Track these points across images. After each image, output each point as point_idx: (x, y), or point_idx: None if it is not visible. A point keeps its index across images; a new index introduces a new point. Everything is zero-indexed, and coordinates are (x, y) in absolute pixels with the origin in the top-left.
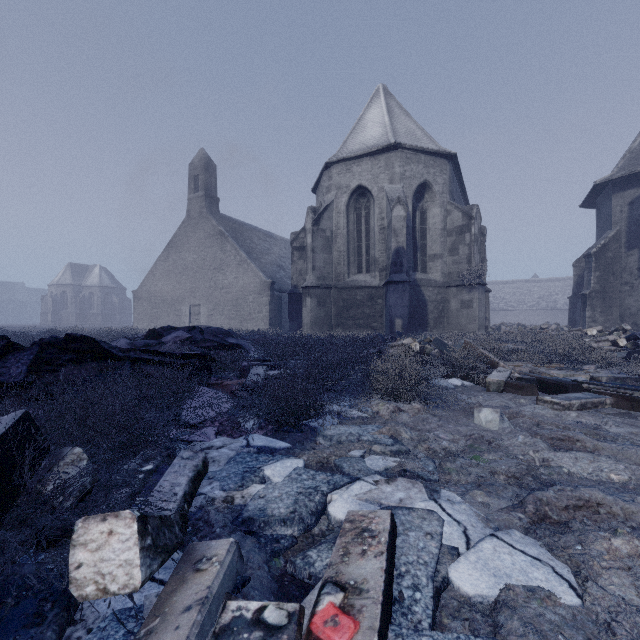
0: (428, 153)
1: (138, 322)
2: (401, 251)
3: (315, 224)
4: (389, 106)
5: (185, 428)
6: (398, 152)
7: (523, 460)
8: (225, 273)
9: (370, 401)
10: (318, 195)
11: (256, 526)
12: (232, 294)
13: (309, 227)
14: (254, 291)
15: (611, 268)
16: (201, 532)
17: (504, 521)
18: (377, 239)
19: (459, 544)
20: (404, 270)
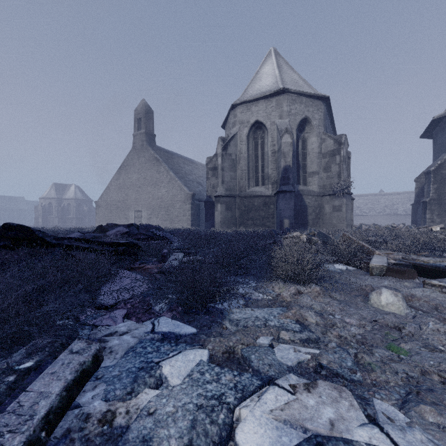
0: (308, 96)
1: (99, 223)
2: (288, 168)
3: (224, 150)
4: (278, 63)
5: (99, 309)
6: (286, 95)
7: None
8: (159, 188)
9: (272, 284)
10: (226, 129)
11: None
12: (164, 203)
13: (219, 152)
14: (180, 200)
15: (445, 182)
16: None
17: None
18: (270, 160)
19: None
20: (290, 182)
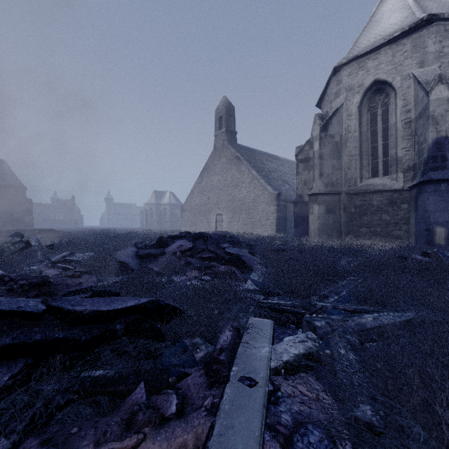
0: None
1: (184, 227)
2: (443, 142)
3: (323, 130)
4: None
5: None
6: (432, 26)
7: None
8: (240, 189)
9: None
10: (323, 106)
11: None
12: (245, 205)
13: (316, 134)
14: (263, 202)
15: None
16: None
17: None
18: (400, 135)
19: None
20: (448, 165)
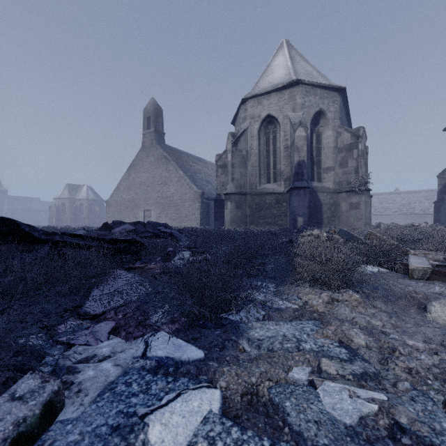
0: (323, 87)
1: (109, 222)
2: (302, 163)
3: (234, 145)
4: (291, 54)
5: (83, 320)
6: (299, 87)
7: None
8: (168, 186)
9: (298, 289)
10: (236, 125)
11: None
12: (173, 202)
13: (229, 148)
14: (189, 199)
15: None
16: None
17: None
18: (282, 156)
19: None
20: (304, 178)
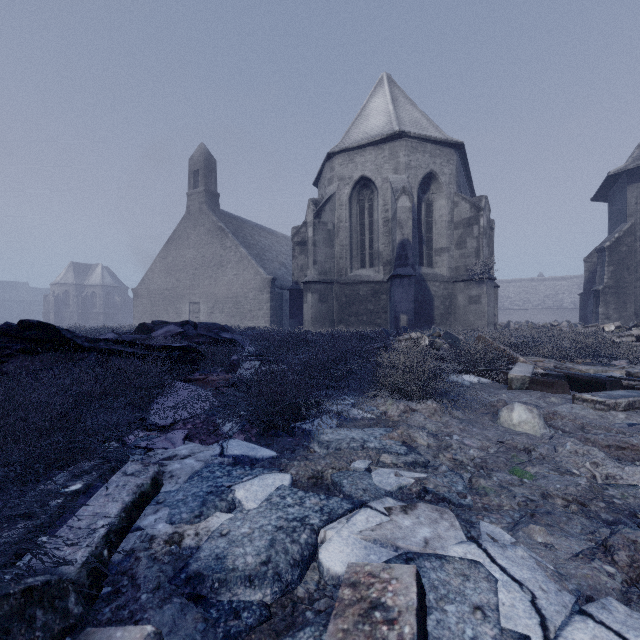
0: (434, 142)
1: (138, 320)
2: (406, 244)
3: (316, 217)
4: (393, 95)
5: (151, 431)
6: (403, 141)
7: (581, 476)
8: (225, 270)
9: (376, 399)
10: (320, 188)
11: (207, 587)
12: (232, 291)
13: (310, 220)
14: (254, 288)
15: (625, 262)
16: (120, 597)
17: (586, 578)
18: (381, 232)
19: (530, 628)
20: (409, 263)
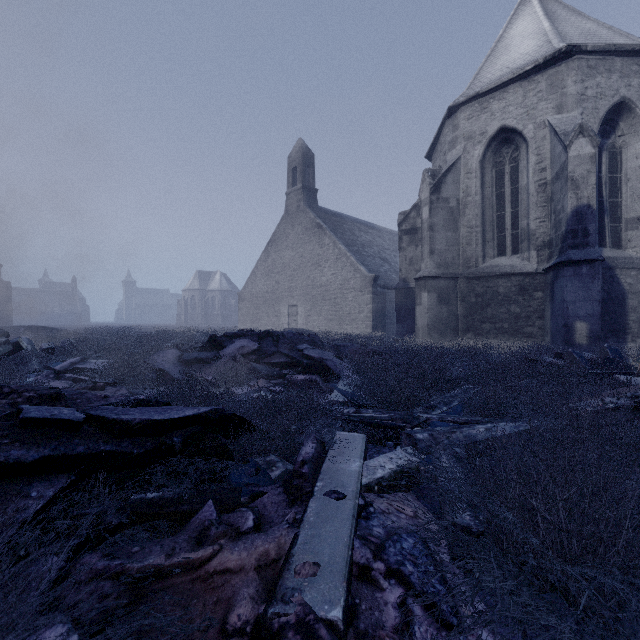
0: (628, 53)
1: (242, 323)
2: (585, 212)
3: (434, 192)
4: (547, 9)
5: None
6: (573, 61)
7: None
8: (322, 269)
9: None
10: (435, 159)
11: None
12: (330, 292)
13: (425, 197)
14: (354, 288)
15: None
16: None
17: None
18: (533, 202)
19: None
20: (591, 242)
